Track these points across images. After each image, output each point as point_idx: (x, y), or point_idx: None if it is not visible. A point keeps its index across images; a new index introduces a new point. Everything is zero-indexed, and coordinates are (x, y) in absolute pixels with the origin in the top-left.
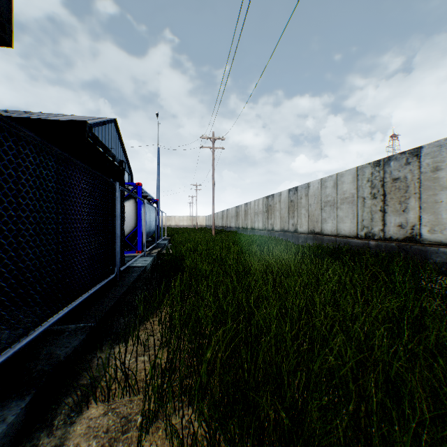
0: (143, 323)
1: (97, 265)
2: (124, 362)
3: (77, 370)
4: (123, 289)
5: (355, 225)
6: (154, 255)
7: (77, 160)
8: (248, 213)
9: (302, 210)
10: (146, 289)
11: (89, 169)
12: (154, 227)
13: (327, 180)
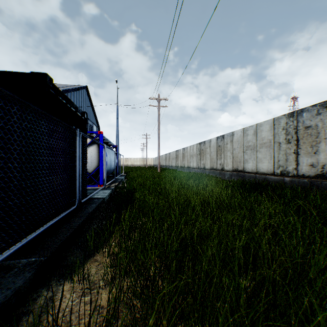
0: (93, 255)
1: (59, 198)
2: (57, 318)
3: (17, 314)
4: (81, 219)
5: (272, 165)
6: (112, 188)
7: (33, 105)
8: (185, 155)
9: (228, 153)
10: (98, 221)
11: (47, 114)
12: (114, 166)
13: (248, 129)
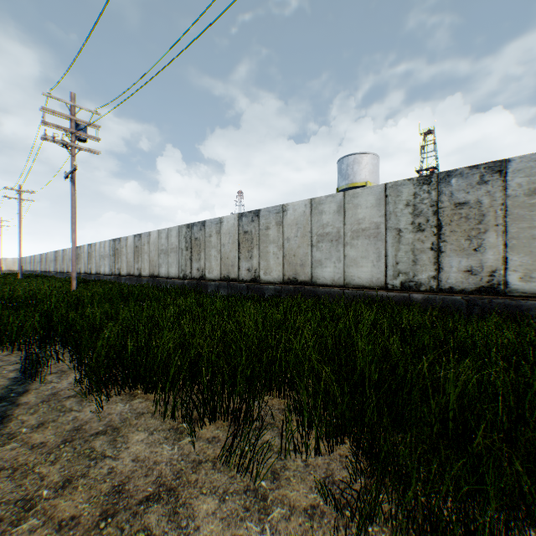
0: None
1: None
2: None
3: None
4: None
5: (110, 269)
6: None
7: None
8: (66, 258)
9: (94, 259)
10: None
11: None
12: None
13: (102, 243)
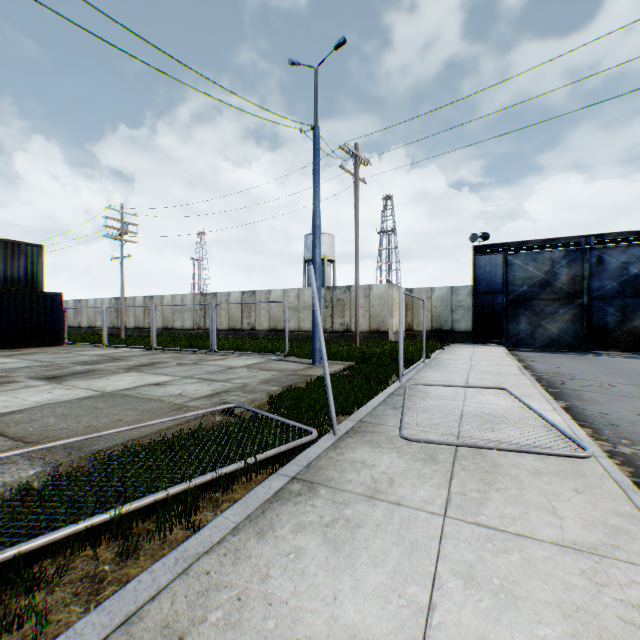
0: None
1: None
2: None
3: None
4: None
5: (110, 323)
6: None
7: None
8: None
9: (85, 314)
10: None
11: None
12: None
13: (99, 300)
